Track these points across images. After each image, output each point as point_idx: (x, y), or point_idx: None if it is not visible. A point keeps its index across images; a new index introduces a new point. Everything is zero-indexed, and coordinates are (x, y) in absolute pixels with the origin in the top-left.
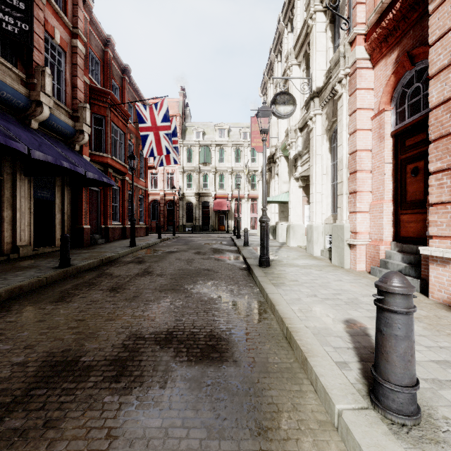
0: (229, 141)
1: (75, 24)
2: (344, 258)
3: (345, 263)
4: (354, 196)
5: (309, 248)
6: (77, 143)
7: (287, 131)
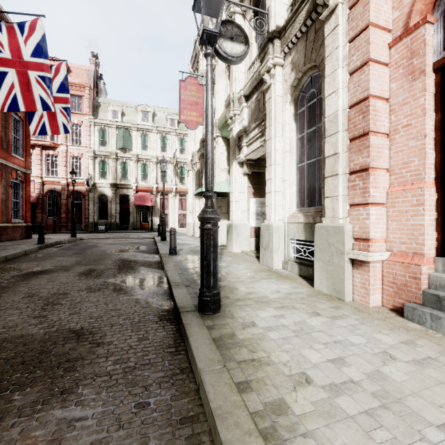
0: (154, 127)
1: None
2: (345, 283)
3: (346, 293)
4: (363, 176)
5: (266, 258)
6: None
7: (229, 99)
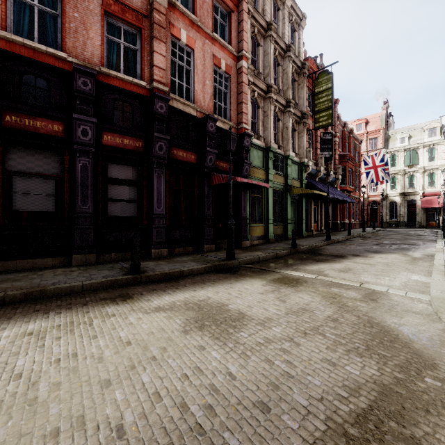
0: (441, 140)
1: (335, 131)
2: None
3: None
4: None
5: None
6: (335, 184)
7: None
